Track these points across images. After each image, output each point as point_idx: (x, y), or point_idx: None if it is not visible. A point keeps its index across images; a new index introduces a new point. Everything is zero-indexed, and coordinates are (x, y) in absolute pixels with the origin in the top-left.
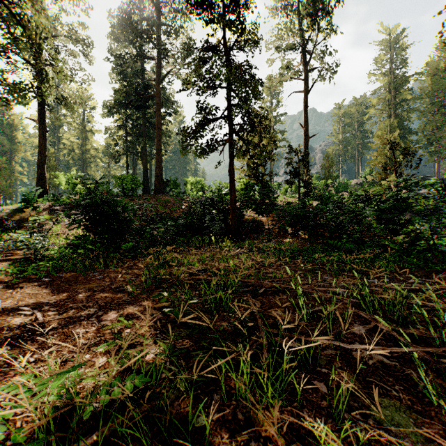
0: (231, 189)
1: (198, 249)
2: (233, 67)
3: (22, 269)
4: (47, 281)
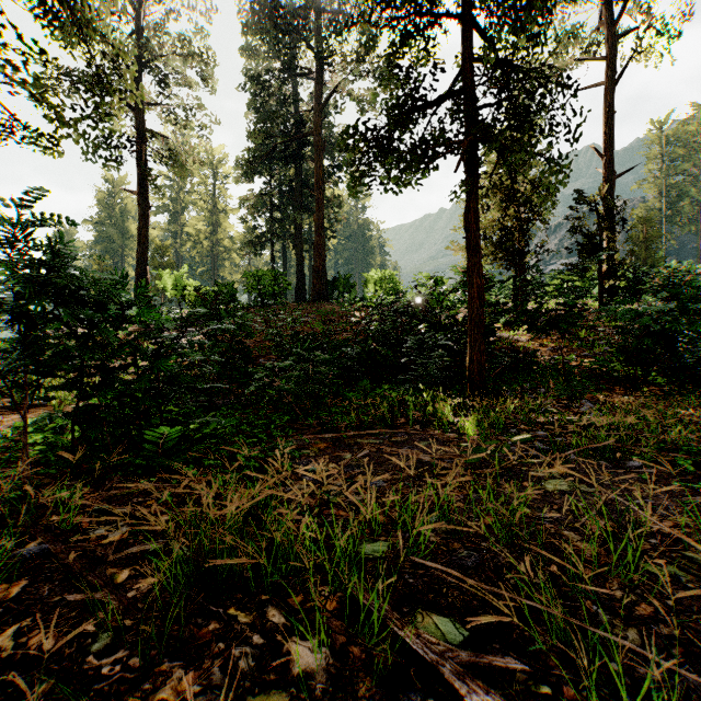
0: (469, 271)
1: (390, 428)
2: None
3: None
4: None
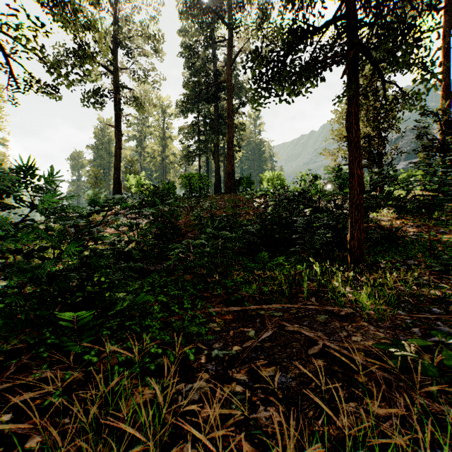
0: (350, 164)
1: (288, 299)
2: None
3: None
4: None
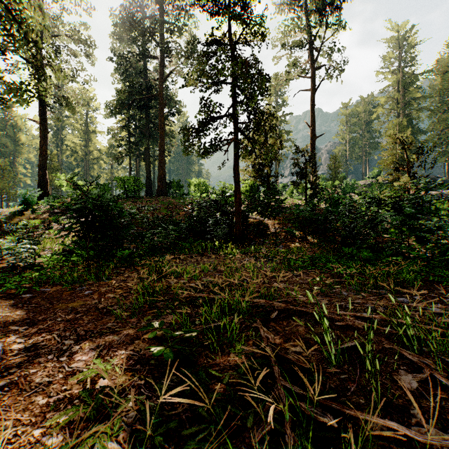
0: (235, 191)
1: (201, 255)
2: (238, 61)
3: (1, 283)
4: (26, 299)
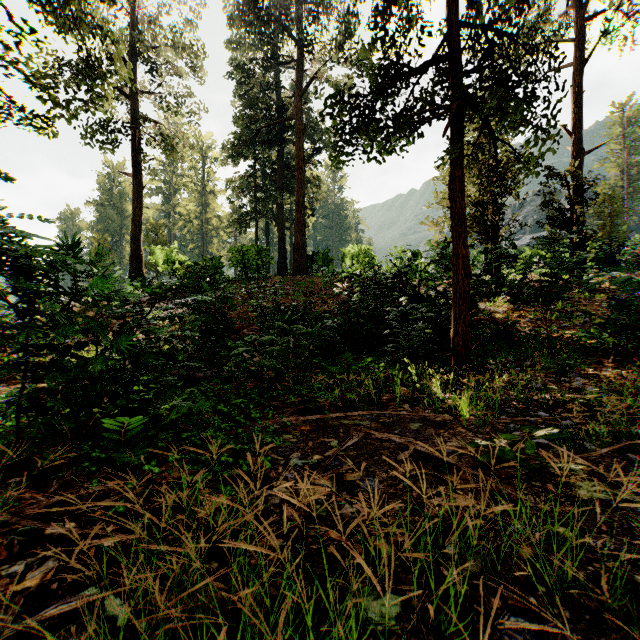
0: (454, 242)
1: (377, 407)
2: None
3: None
4: None
